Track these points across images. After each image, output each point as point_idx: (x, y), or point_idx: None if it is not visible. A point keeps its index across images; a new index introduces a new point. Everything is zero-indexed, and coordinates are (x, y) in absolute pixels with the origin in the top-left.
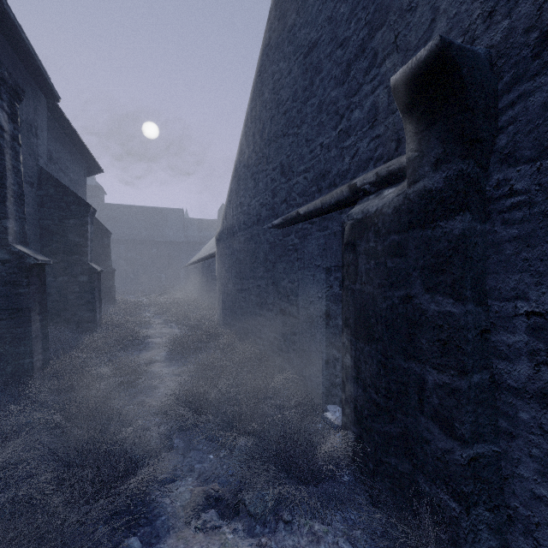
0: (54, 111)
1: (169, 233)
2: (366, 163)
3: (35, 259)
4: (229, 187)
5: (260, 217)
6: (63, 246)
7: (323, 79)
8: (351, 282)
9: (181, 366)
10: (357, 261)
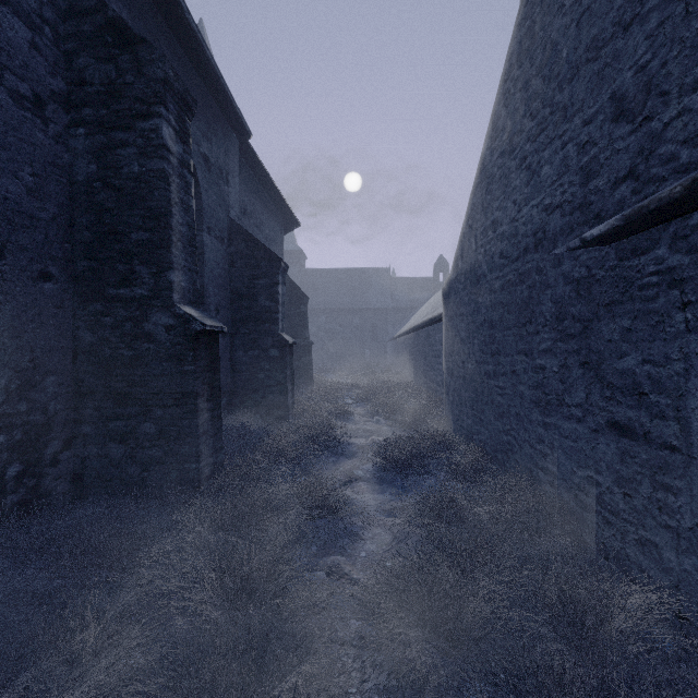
0: (247, 155)
1: (373, 298)
2: None
3: (201, 323)
4: (469, 203)
5: (544, 233)
6: (253, 312)
7: None
8: None
9: (396, 494)
10: None
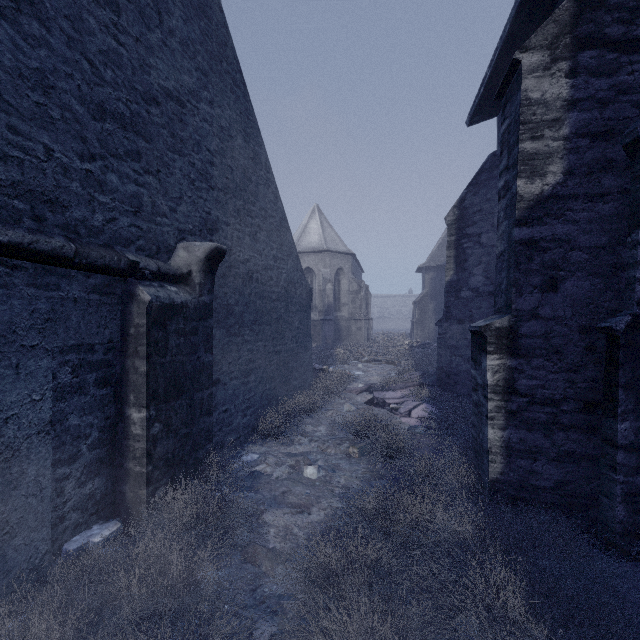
0: None
1: None
2: (128, 242)
3: None
4: None
5: None
6: None
7: (53, 49)
8: (161, 357)
9: None
10: (168, 338)
